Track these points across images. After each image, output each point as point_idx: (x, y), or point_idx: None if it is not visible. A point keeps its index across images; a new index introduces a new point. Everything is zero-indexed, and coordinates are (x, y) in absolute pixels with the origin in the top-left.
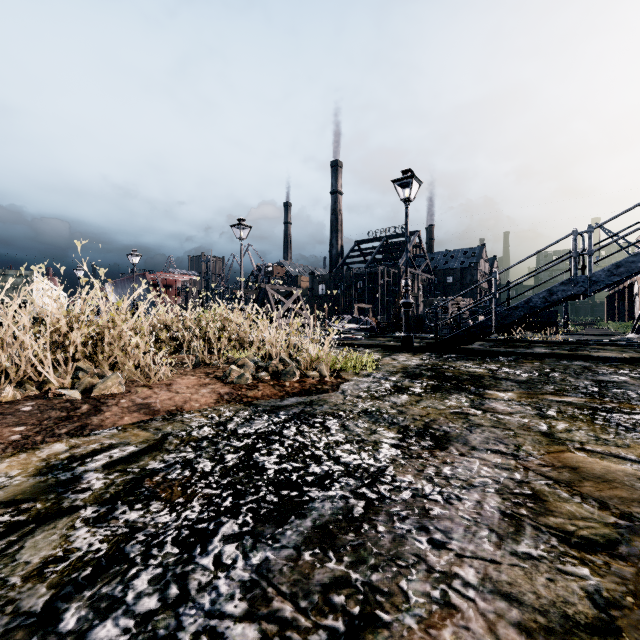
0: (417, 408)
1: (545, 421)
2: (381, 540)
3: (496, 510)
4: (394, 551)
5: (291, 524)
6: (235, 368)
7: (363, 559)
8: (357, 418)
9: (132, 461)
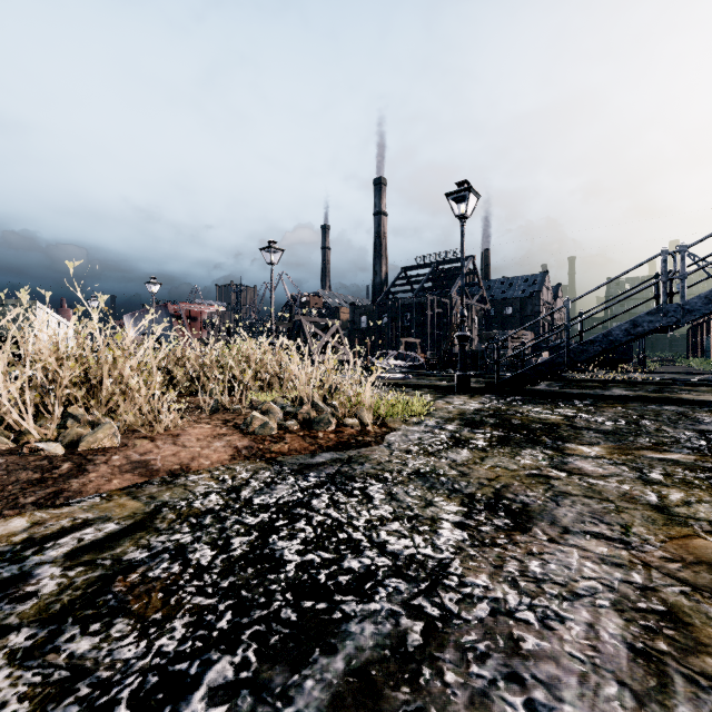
0: (483, 468)
1: (652, 488)
2: (452, 702)
3: (620, 642)
4: None
5: (313, 666)
6: (257, 415)
7: None
8: (407, 482)
9: (106, 547)
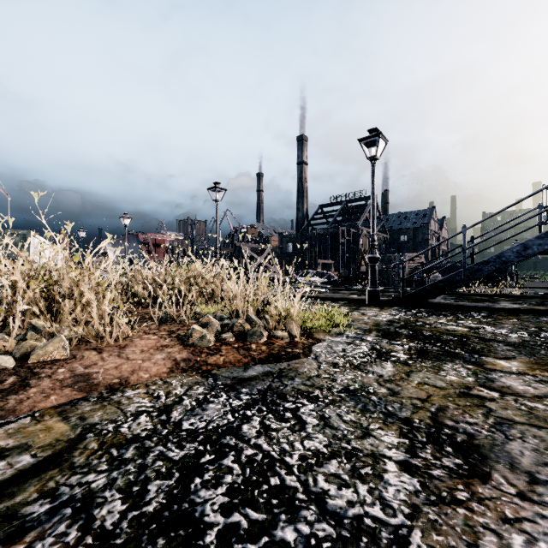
0: (411, 385)
1: None
2: None
3: None
4: None
5: None
6: (197, 328)
7: None
8: (339, 402)
9: (6, 494)
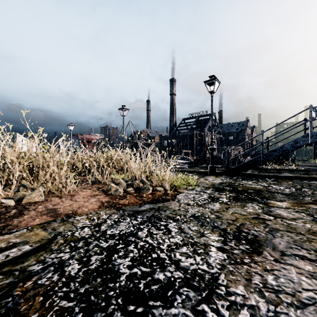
0: (228, 214)
1: None
2: None
3: None
4: None
5: None
6: (113, 185)
7: None
8: (189, 222)
9: (20, 261)
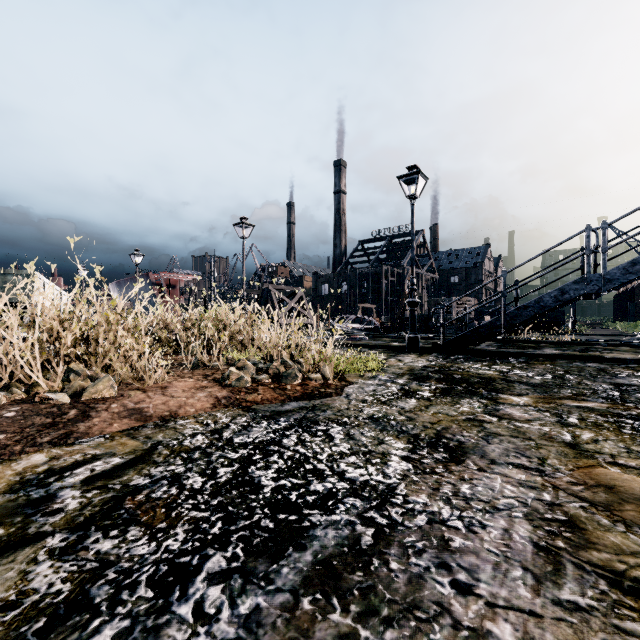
0: (427, 414)
1: (568, 430)
2: (395, 582)
3: (528, 541)
4: (411, 597)
5: (288, 558)
6: (234, 370)
7: (374, 609)
8: (363, 425)
9: (115, 475)
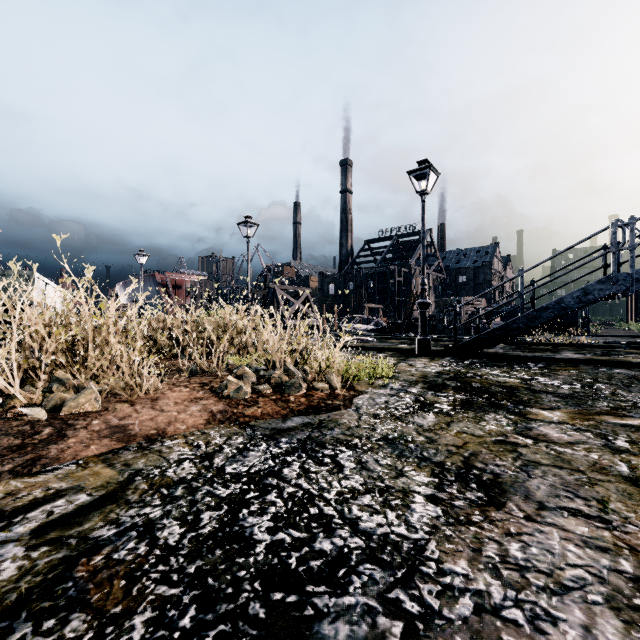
0: (449, 434)
1: (621, 457)
2: None
3: None
4: None
5: None
6: (232, 379)
7: None
8: (377, 449)
9: (74, 522)
